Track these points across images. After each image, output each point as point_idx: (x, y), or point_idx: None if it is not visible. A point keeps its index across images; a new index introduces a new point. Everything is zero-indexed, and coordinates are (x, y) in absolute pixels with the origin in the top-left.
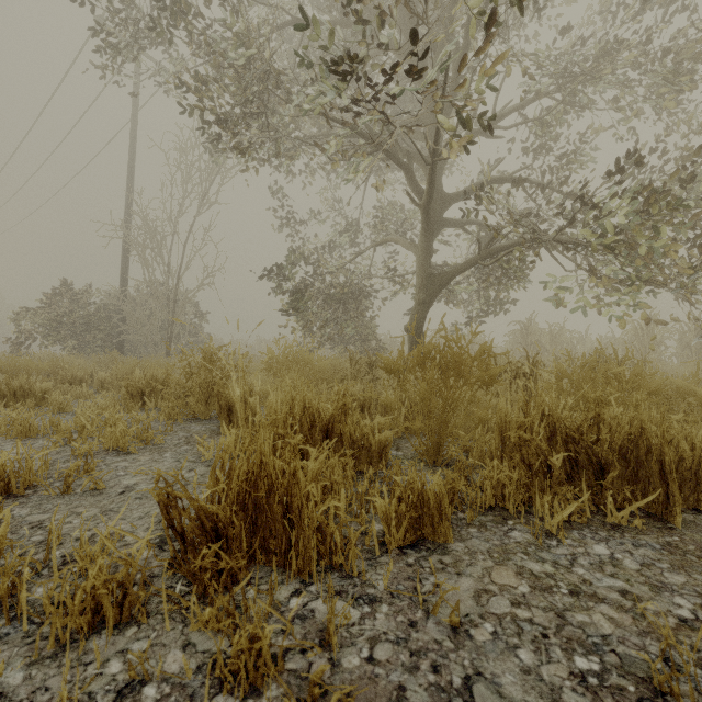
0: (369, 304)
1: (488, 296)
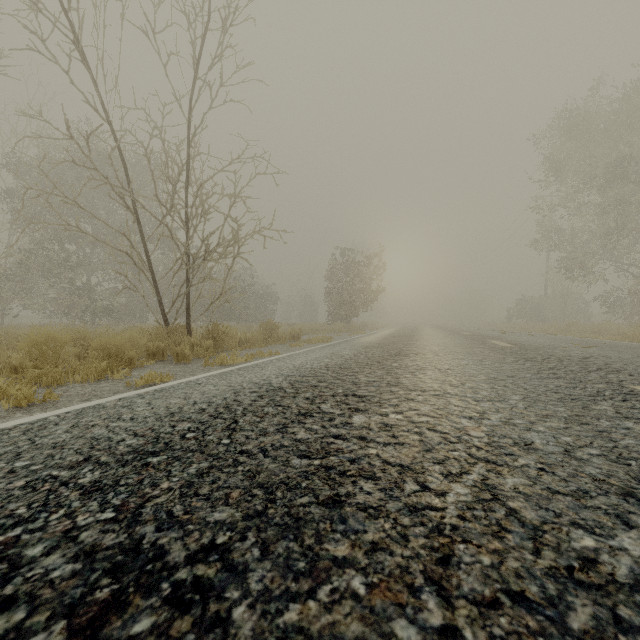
0: None
1: None
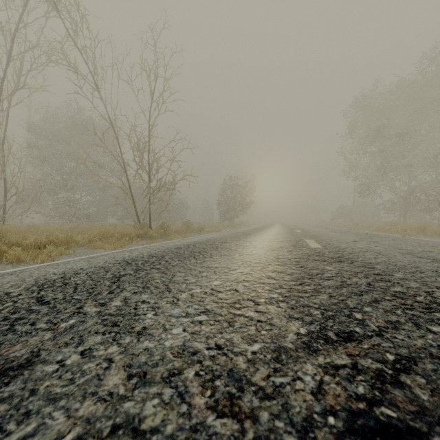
0: None
1: None
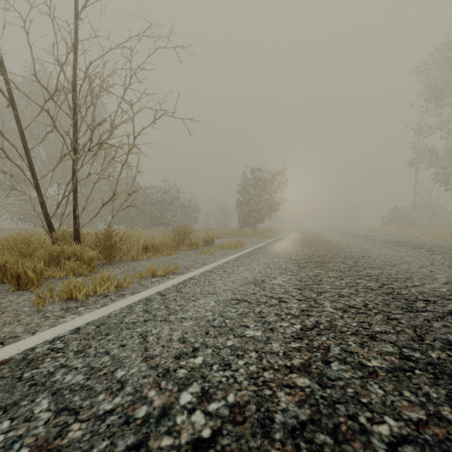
0: None
1: None
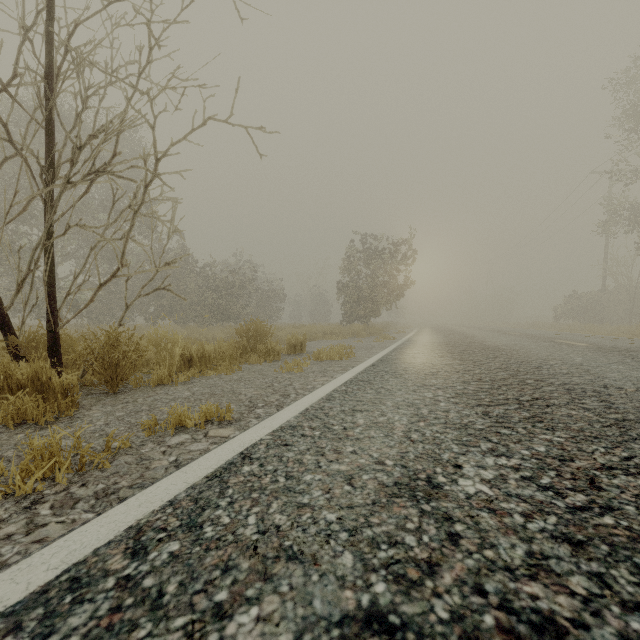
0: None
1: None
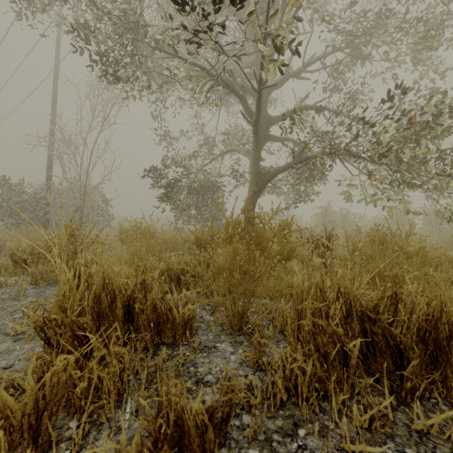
0: (221, 194)
1: (300, 189)
